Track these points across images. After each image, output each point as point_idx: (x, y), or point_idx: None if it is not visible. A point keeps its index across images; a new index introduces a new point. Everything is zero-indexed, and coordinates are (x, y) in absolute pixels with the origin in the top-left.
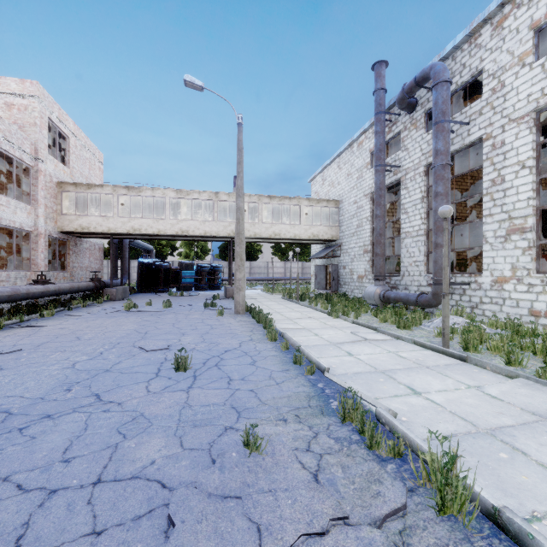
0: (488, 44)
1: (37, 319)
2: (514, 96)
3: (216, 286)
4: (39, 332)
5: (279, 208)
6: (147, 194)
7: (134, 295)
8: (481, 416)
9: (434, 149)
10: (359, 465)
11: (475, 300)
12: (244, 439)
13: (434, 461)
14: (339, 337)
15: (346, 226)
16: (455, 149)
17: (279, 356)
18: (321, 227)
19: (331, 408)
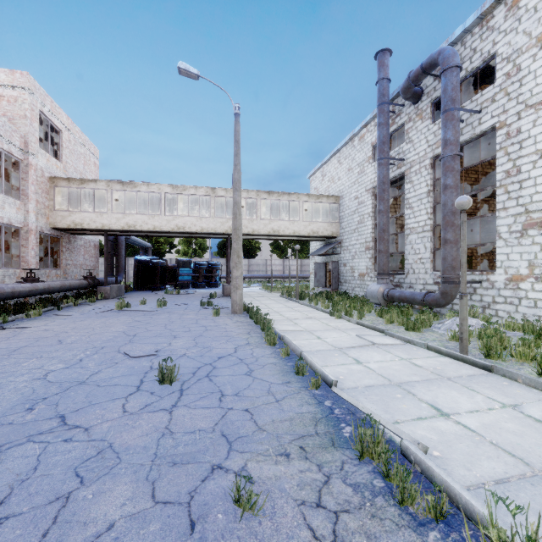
0: (502, 26)
1: (22, 319)
2: (532, 80)
3: (214, 284)
4: (20, 334)
5: (277, 204)
6: (142, 189)
7: (130, 293)
8: (532, 450)
9: (443, 139)
10: (390, 535)
11: (487, 299)
12: (234, 494)
13: (503, 541)
14: (344, 340)
15: (347, 222)
16: (465, 140)
17: (279, 364)
18: (321, 224)
19: (343, 436)
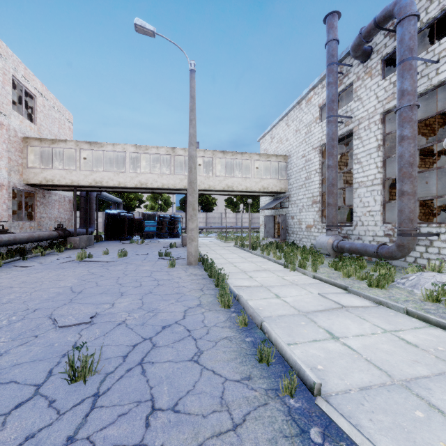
0: None
1: None
2: None
3: (175, 234)
4: None
5: (231, 163)
6: (108, 149)
7: (100, 242)
8: None
9: (399, 89)
10: None
11: None
12: None
13: None
14: (307, 301)
15: (294, 178)
16: (420, 92)
17: (235, 341)
18: (271, 180)
19: None
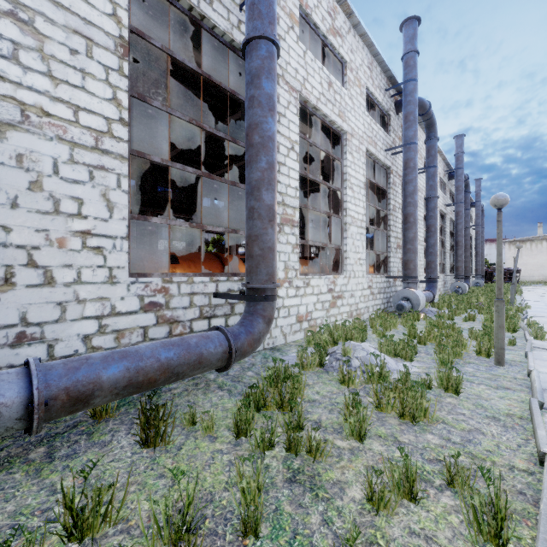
0: None
1: None
2: (287, 52)
3: None
4: None
5: None
6: None
7: None
8: None
9: (272, 3)
10: None
11: None
12: None
13: None
14: None
15: None
16: (219, 26)
17: None
18: None
19: None
